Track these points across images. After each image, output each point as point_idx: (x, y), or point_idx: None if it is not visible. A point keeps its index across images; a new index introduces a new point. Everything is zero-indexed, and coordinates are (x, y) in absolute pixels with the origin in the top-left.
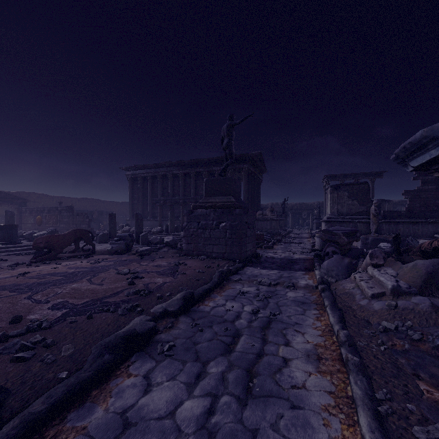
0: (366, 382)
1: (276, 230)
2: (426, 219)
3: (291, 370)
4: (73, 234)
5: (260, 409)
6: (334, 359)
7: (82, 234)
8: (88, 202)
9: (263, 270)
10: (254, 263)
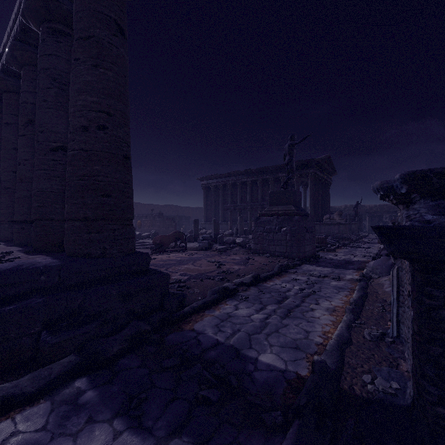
0: (353, 317)
1: (344, 234)
2: None
3: (314, 313)
4: (174, 235)
5: (291, 320)
6: (343, 311)
7: (179, 235)
8: (169, 208)
9: (318, 267)
10: (312, 262)
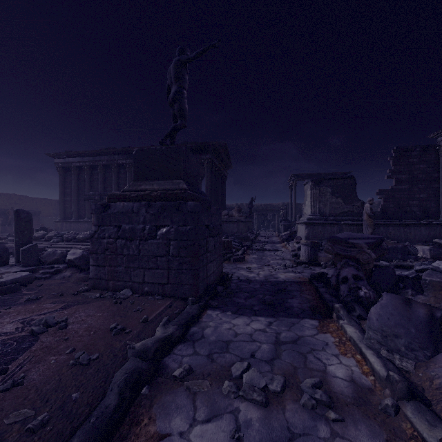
0: None
1: (244, 233)
2: (400, 220)
3: None
4: None
5: None
6: None
7: None
8: (8, 198)
9: (239, 320)
10: (221, 297)
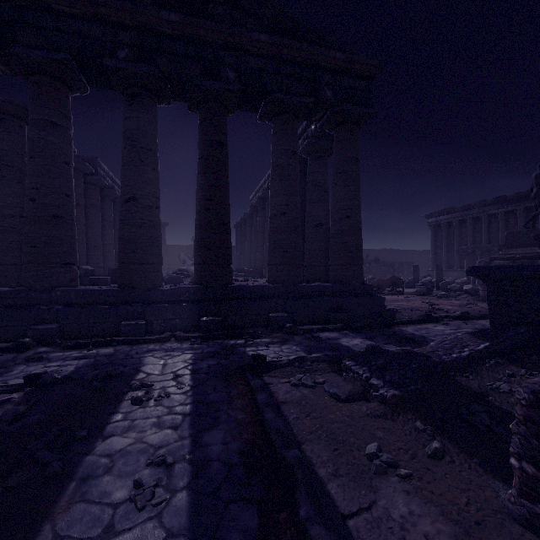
0: None
1: None
2: None
3: None
4: (390, 279)
5: None
6: None
7: (396, 280)
8: (387, 252)
9: None
10: None
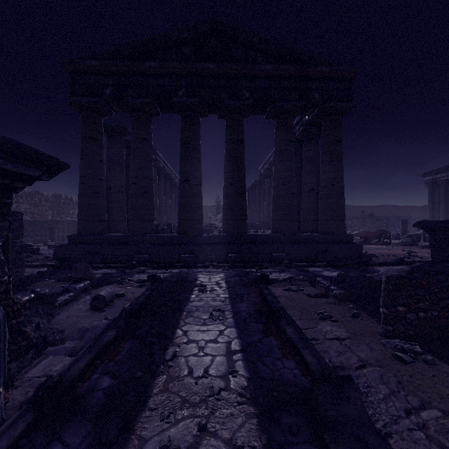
0: None
1: None
2: None
3: None
4: (377, 232)
5: None
6: None
7: (383, 232)
8: (384, 208)
9: None
10: None
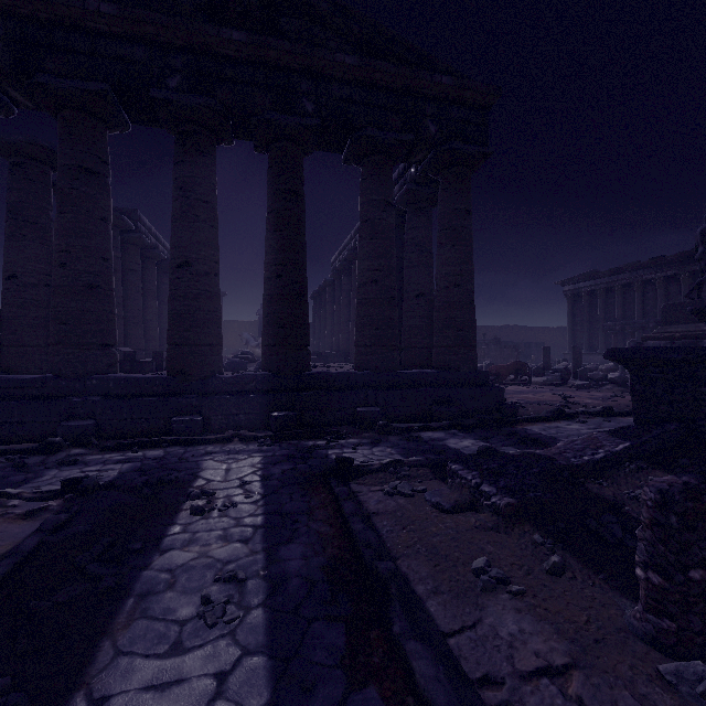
0: None
1: None
2: None
3: None
4: (513, 365)
5: None
6: None
7: (520, 366)
8: (510, 330)
9: None
10: None
